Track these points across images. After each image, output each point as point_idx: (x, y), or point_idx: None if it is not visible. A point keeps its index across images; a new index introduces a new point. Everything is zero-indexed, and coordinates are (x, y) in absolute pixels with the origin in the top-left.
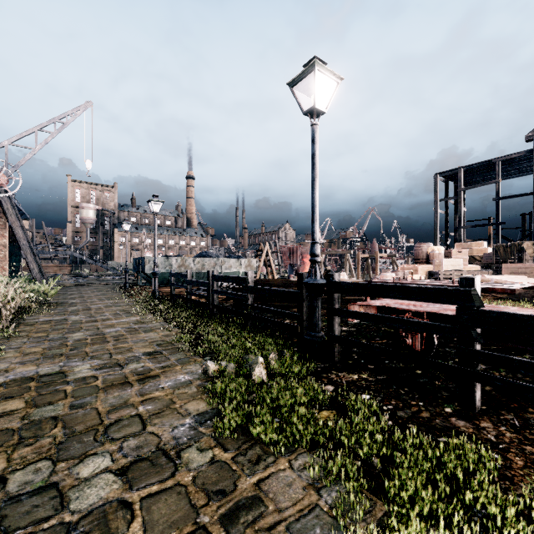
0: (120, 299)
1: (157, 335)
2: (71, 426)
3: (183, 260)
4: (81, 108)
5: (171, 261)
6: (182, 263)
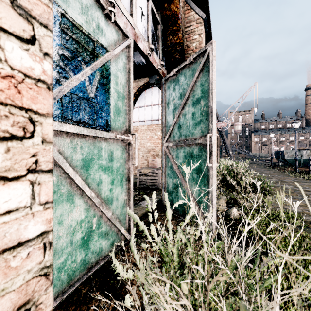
0: (274, 171)
1: (310, 184)
2: (298, 194)
3: (310, 152)
4: (252, 87)
5: (302, 152)
6: (310, 153)
